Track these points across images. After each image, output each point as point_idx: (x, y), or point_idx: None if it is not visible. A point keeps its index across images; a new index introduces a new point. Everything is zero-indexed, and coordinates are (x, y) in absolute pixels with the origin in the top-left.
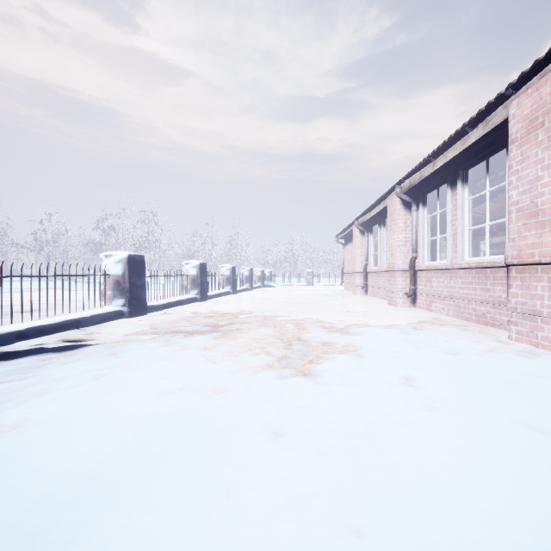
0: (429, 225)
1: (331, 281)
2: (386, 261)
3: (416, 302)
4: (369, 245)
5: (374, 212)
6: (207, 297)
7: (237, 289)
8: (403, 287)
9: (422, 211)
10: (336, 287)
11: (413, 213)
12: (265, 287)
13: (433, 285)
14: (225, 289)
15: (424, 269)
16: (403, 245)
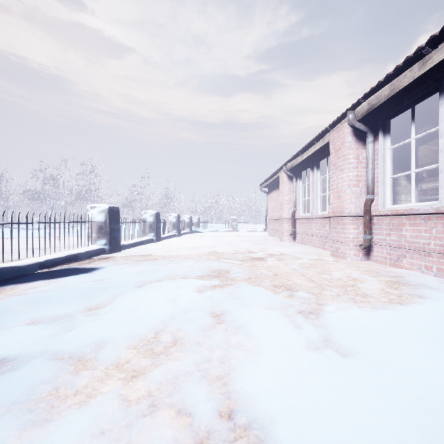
0: (390, 159)
1: (252, 227)
2: (319, 206)
3: (370, 255)
4: (298, 191)
5: (307, 153)
6: (122, 247)
7: (162, 236)
8: (354, 237)
9: (382, 141)
10: (258, 233)
11: (369, 145)
12: (193, 232)
13: (405, 234)
14: (148, 237)
15: (388, 213)
16: (354, 185)
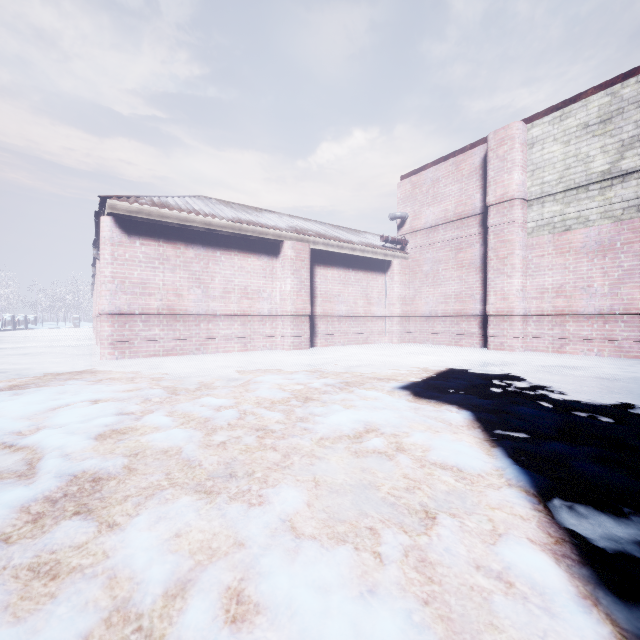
0: None
1: None
2: None
3: None
4: None
5: None
6: None
7: (1, 329)
8: None
9: None
10: None
11: None
12: (29, 329)
13: None
14: None
15: None
16: None
